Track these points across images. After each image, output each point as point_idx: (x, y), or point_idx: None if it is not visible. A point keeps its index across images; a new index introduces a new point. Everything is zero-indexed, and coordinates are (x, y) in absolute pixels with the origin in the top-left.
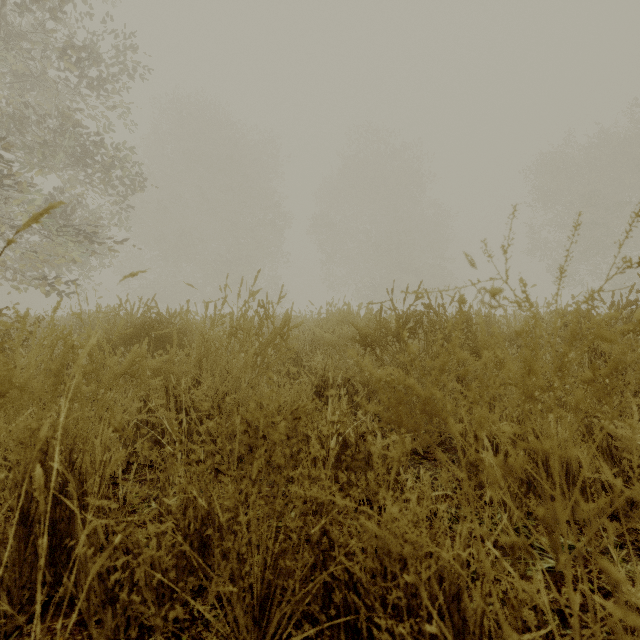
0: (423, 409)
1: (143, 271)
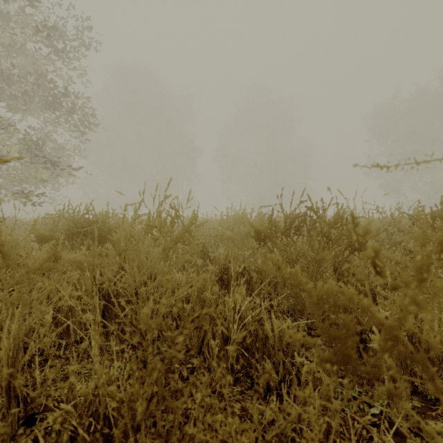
0: (386, 348)
1: (19, 159)
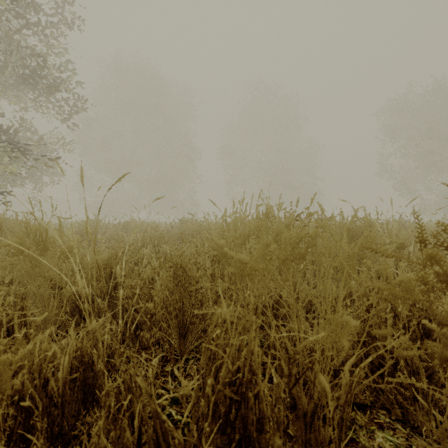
0: None
1: None
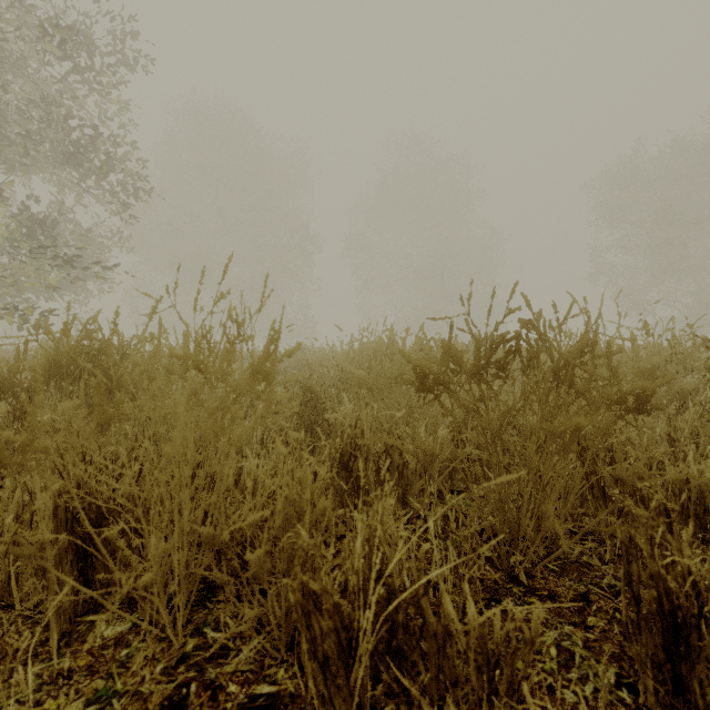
0: None
1: None
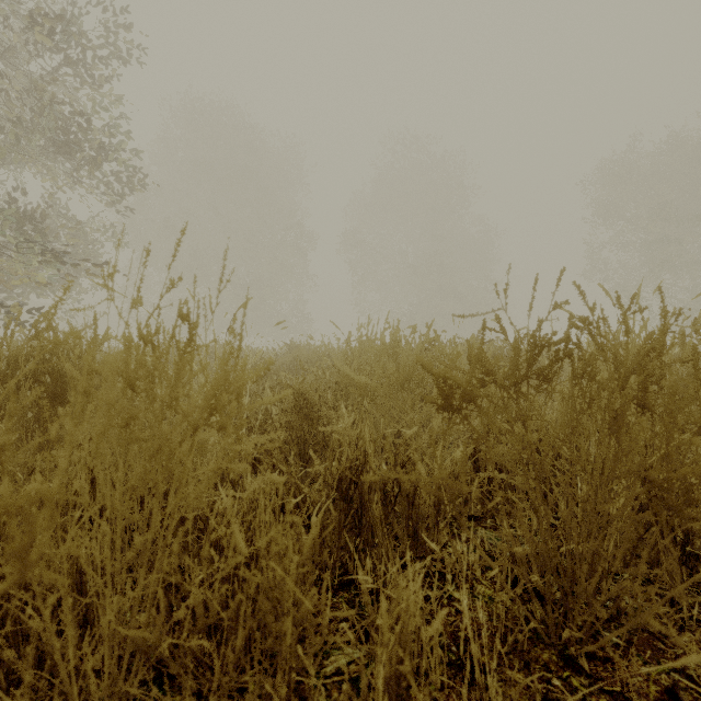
0: None
1: None
